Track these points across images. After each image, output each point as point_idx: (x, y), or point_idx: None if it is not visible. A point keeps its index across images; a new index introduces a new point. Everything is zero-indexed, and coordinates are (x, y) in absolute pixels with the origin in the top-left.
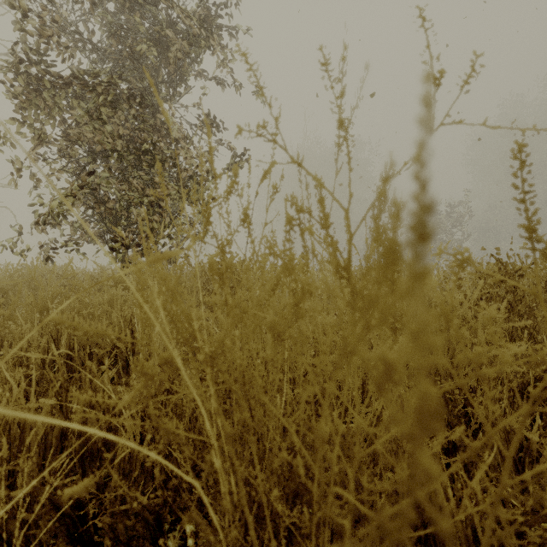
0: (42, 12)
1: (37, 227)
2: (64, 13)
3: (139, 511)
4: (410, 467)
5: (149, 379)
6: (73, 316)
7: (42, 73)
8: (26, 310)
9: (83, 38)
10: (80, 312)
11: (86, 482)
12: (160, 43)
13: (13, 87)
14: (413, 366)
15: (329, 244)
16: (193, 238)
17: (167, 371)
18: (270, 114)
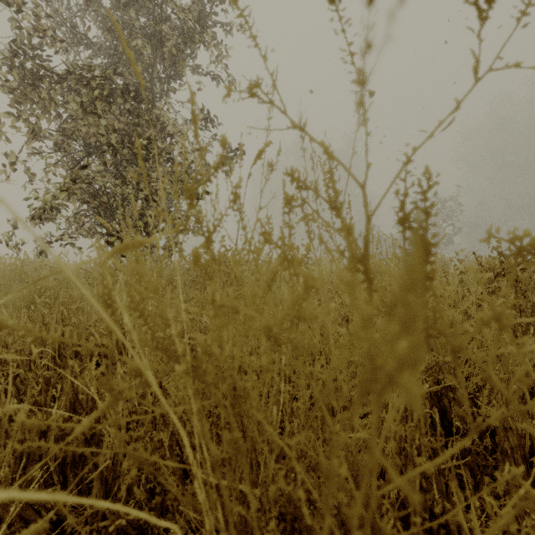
0: (37, 7)
1: (32, 221)
2: (59, 8)
3: (121, 527)
4: (422, 483)
5: (116, 395)
6: (61, 311)
7: (36, 67)
8: (13, 305)
9: (78, 33)
10: (69, 307)
11: (33, 529)
12: (155, 38)
13: (7, 81)
14: (421, 367)
15: (340, 228)
16: (173, 222)
17: (140, 385)
18: (266, 68)
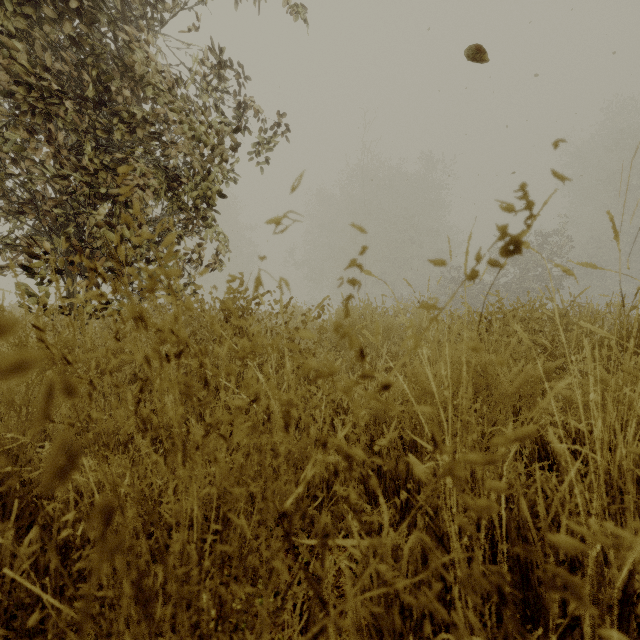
0: None
1: None
2: None
3: None
4: None
5: None
6: None
7: None
8: None
9: None
10: None
11: None
12: None
13: None
14: None
15: None
16: None
17: None
18: None
